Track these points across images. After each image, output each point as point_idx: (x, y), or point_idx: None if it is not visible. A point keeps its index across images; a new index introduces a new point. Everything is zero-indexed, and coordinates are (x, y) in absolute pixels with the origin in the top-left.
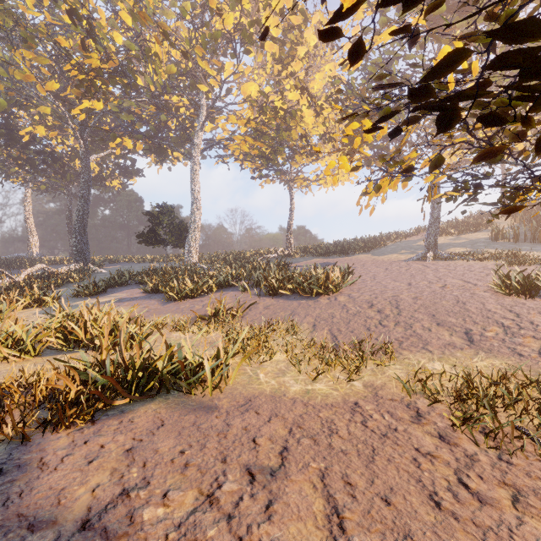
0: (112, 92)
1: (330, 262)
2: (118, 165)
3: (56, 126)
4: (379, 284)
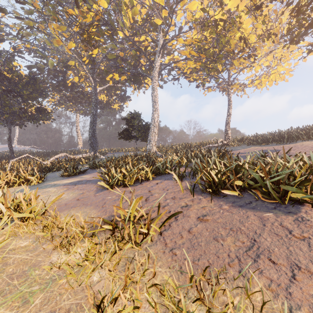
0: (103, 42)
1: (272, 149)
2: (116, 94)
3: (83, 75)
4: None
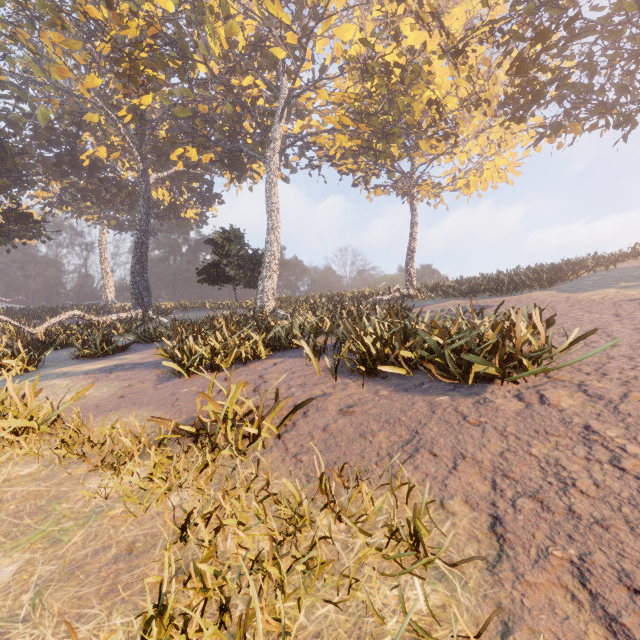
0: (164, 81)
1: (481, 305)
2: (192, 190)
3: (119, 145)
4: None
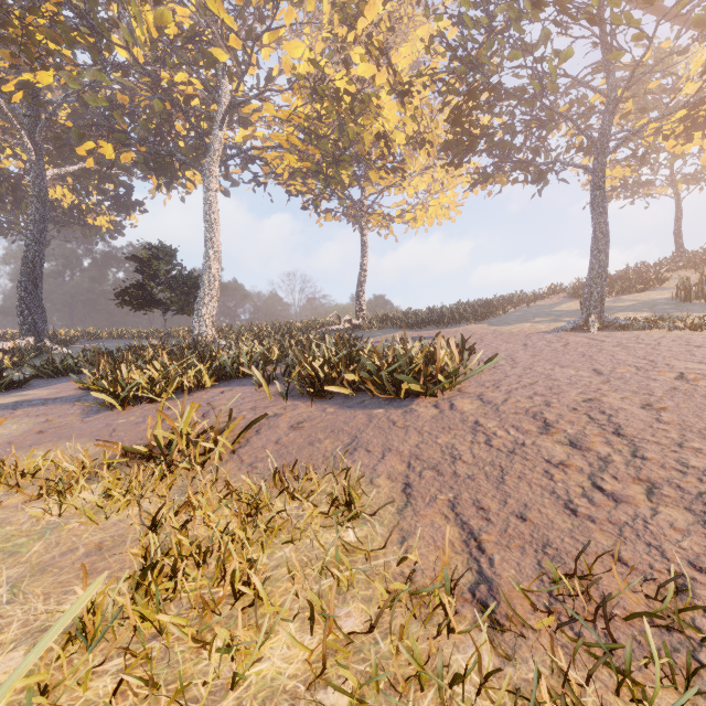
0: (71, 58)
1: (425, 336)
2: (104, 192)
3: None
4: (531, 371)
